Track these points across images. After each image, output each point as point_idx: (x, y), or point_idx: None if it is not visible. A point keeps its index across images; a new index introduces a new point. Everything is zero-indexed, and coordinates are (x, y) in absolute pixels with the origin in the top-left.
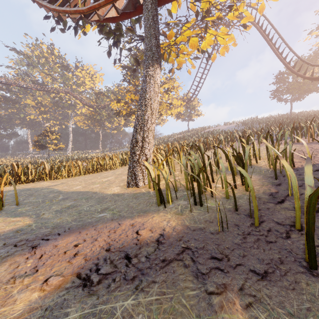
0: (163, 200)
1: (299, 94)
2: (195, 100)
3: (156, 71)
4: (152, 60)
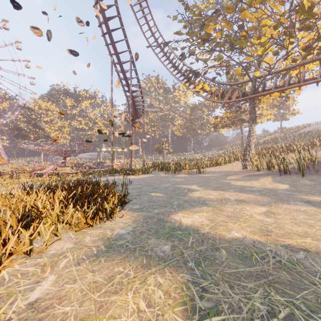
0: (259, 169)
1: None
2: (290, 100)
3: (254, 126)
4: (253, 122)
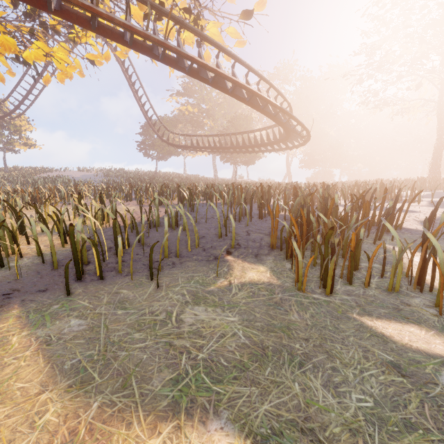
0: None
1: (164, 154)
2: (22, 119)
3: None
4: None
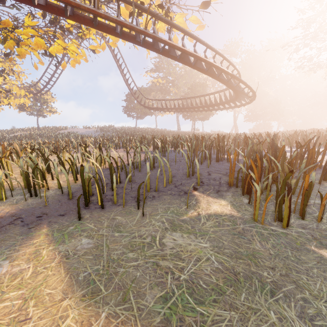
0: None
1: (141, 114)
2: (48, 94)
3: None
4: None
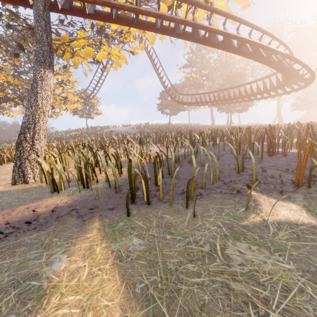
0: (57, 188)
1: (174, 110)
2: (95, 99)
3: (48, 75)
4: (44, 63)
